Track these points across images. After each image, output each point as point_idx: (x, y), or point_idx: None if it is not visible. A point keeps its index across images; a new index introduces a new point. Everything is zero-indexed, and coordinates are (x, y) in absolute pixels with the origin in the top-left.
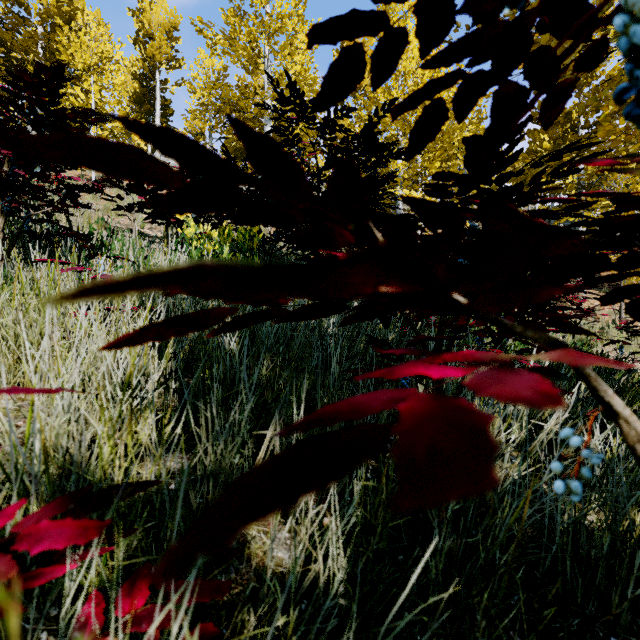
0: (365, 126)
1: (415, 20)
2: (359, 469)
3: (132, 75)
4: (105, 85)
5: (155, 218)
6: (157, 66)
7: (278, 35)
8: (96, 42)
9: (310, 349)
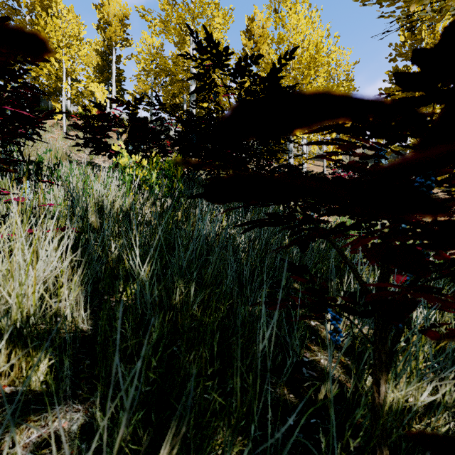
0: (270, 71)
1: (302, 4)
2: (278, 410)
3: (96, 52)
4: (73, 56)
5: (99, 151)
6: (113, 45)
7: (200, 18)
8: (66, 24)
9: (225, 276)
